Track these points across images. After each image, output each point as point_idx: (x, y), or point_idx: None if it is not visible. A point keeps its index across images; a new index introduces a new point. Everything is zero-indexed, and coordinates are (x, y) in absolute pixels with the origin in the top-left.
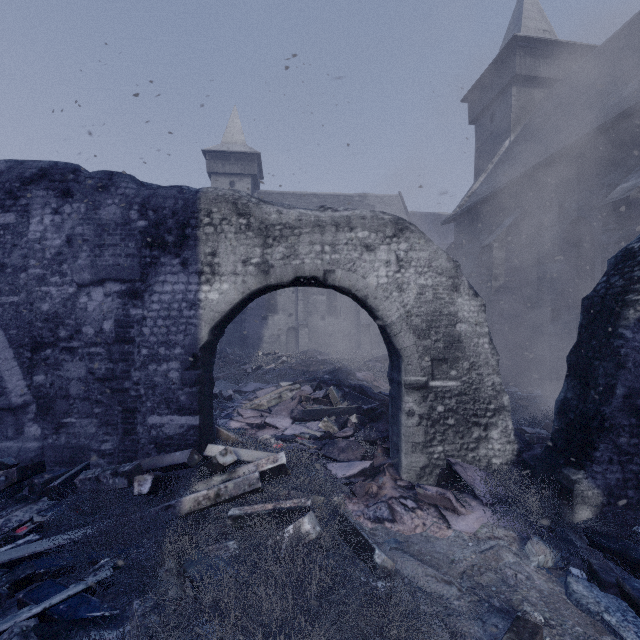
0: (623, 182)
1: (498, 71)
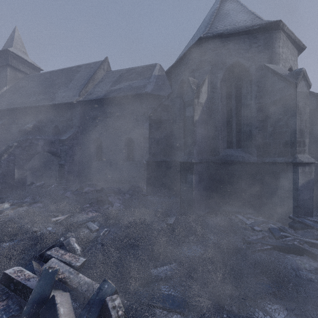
0: (28, 124)
1: (2, 56)
